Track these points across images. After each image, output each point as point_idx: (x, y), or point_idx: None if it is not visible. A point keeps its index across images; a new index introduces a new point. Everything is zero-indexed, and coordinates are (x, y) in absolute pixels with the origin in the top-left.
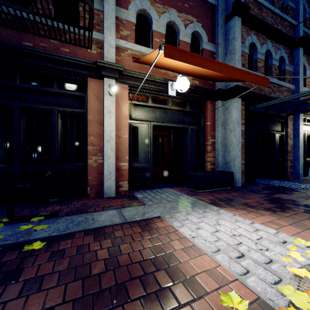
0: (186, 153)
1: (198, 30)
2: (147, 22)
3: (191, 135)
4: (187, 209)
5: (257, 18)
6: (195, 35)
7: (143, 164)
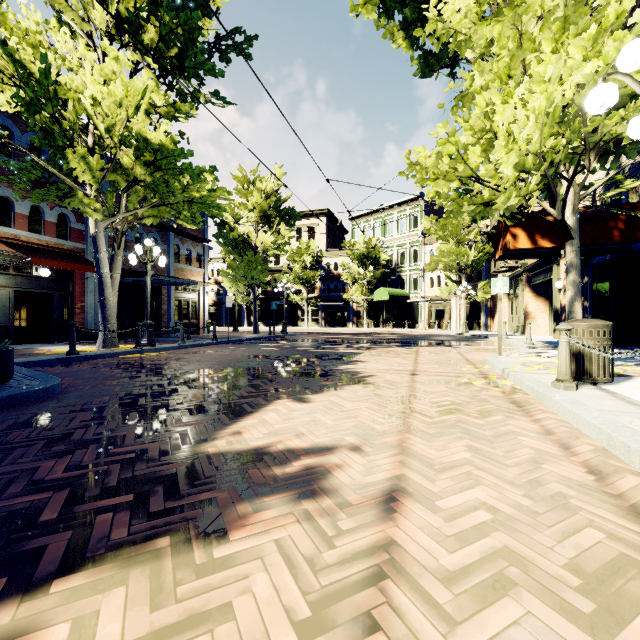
0: (53, 315)
1: (66, 212)
2: (9, 202)
3: (58, 300)
4: (48, 346)
5: None
6: (63, 214)
7: (4, 324)
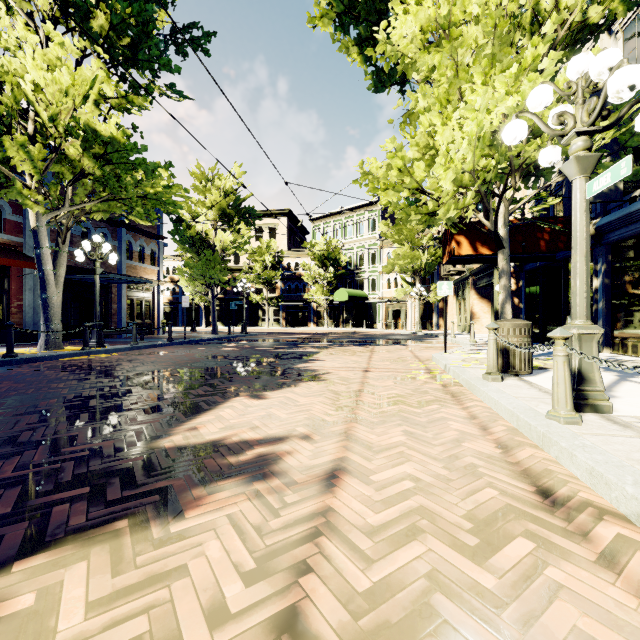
0: None
1: (0, 203)
2: None
3: None
4: None
5: None
6: None
7: None
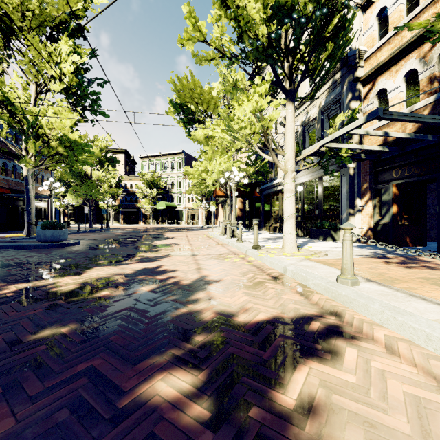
0: None
1: None
2: None
3: None
4: None
5: (8, 151)
6: None
7: None
